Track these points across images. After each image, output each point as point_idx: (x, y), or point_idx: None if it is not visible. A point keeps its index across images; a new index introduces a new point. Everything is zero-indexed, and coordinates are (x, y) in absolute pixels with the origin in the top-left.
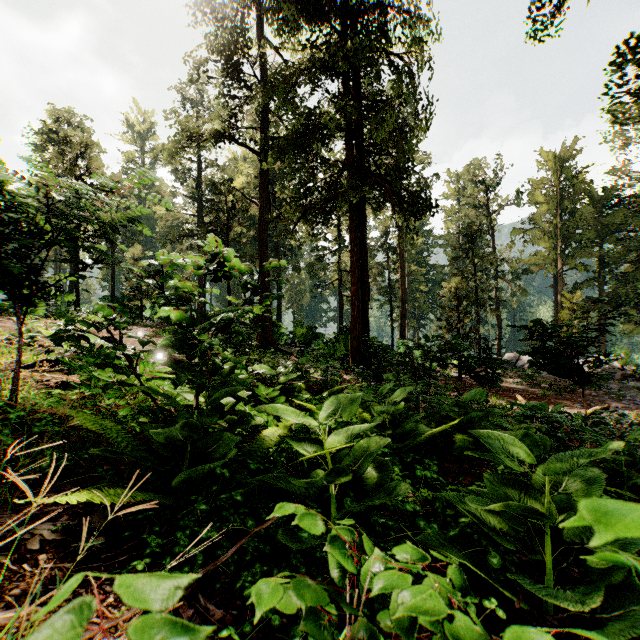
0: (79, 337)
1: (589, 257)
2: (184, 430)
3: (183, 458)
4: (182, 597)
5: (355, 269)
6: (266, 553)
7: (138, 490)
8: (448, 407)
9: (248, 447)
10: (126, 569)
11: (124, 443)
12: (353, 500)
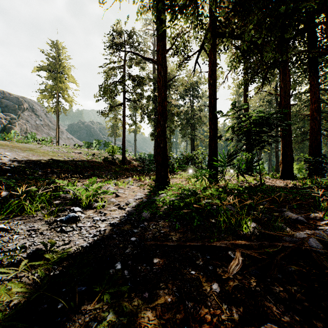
0: None
1: None
2: None
3: None
4: None
5: None
6: None
7: None
8: None
9: None
10: None
11: None
12: None
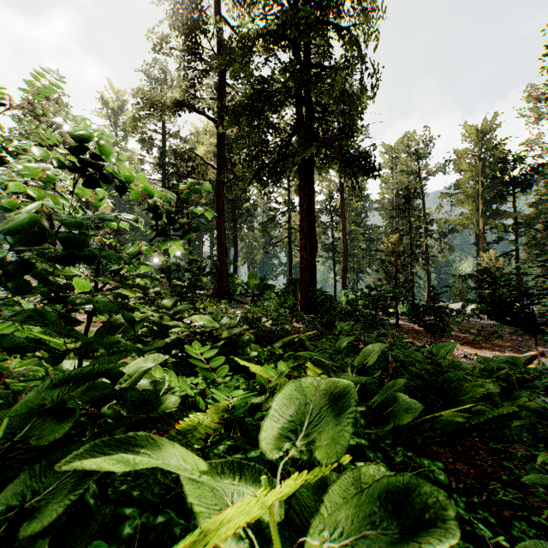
0: None
1: (507, 218)
2: None
3: None
4: None
5: (303, 225)
6: None
7: None
8: (418, 365)
9: None
10: None
11: None
12: None
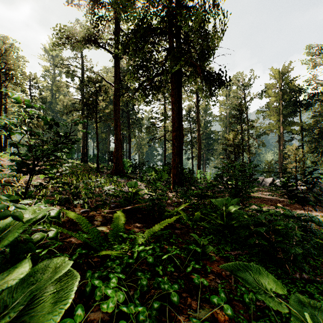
0: None
1: (297, 125)
2: None
3: None
4: None
5: (175, 121)
6: None
7: None
8: None
9: None
10: None
11: None
12: None
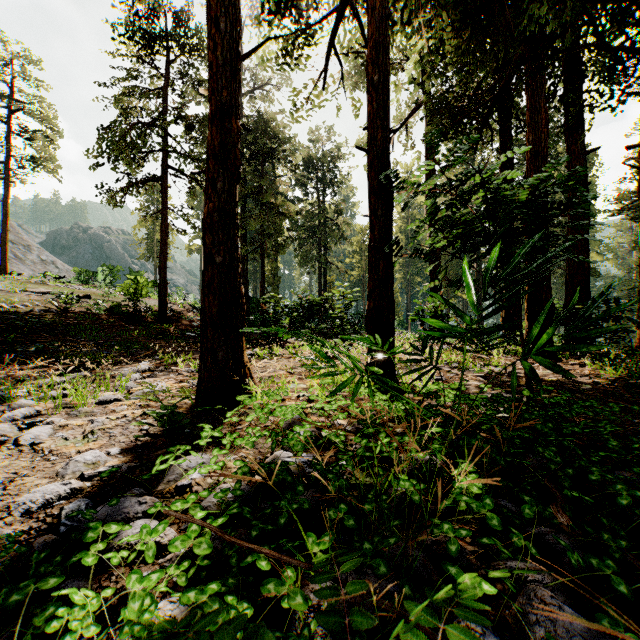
0: None
1: None
2: None
3: None
4: None
5: None
6: None
7: None
8: None
9: None
10: None
11: None
12: None
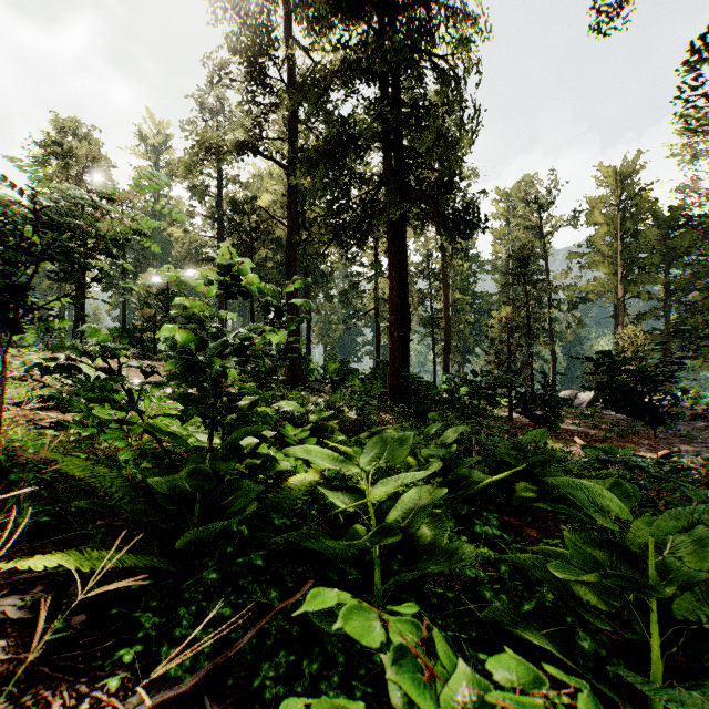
0: (70, 366)
1: (654, 284)
2: (191, 478)
3: (192, 512)
4: (181, 700)
5: (394, 296)
6: (293, 636)
7: (136, 551)
8: (505, 450)
9: (272, 498)
10: (111, 659)
11: (119, 493)
12: (402, 565)
